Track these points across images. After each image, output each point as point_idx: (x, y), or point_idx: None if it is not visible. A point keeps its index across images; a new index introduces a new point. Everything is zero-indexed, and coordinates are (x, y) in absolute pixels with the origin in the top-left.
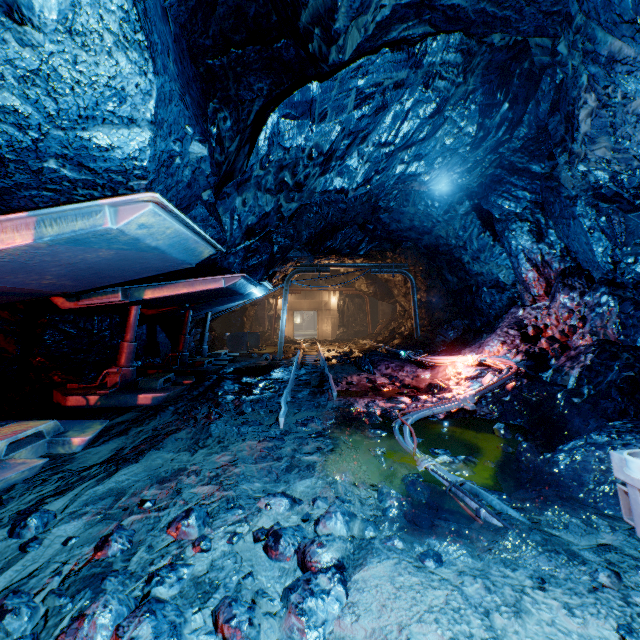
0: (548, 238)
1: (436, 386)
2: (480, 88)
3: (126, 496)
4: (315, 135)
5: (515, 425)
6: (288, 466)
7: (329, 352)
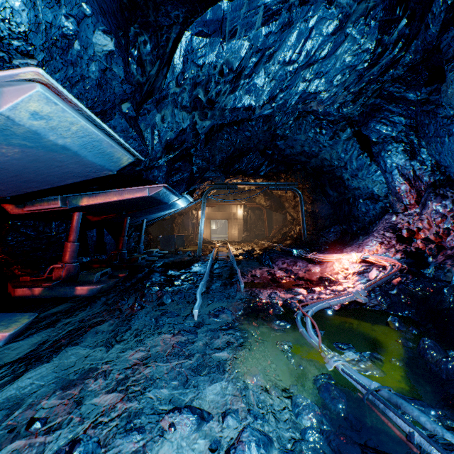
0: (420, 156)
1: (327, 279)
2: (381, 3)
3: (21, 408)
4: (225, 52)
5: (404, 316)
6: (198, 365)
7: (237, 250)
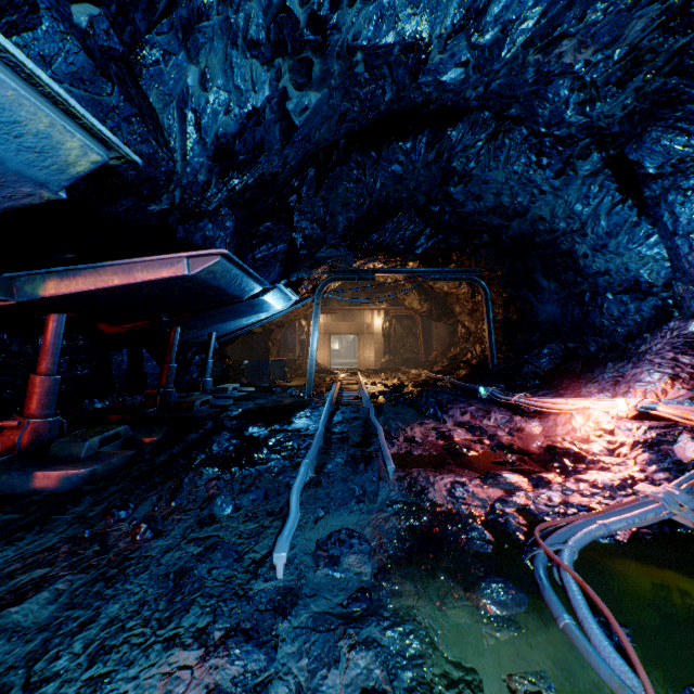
0: None
1: (567, 453)
2: None
3: None
4: None
5: None
6: None
7: (374, 385)
